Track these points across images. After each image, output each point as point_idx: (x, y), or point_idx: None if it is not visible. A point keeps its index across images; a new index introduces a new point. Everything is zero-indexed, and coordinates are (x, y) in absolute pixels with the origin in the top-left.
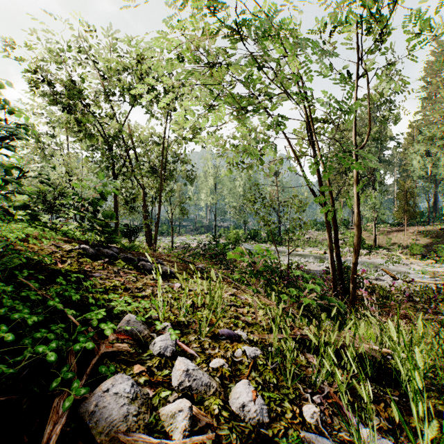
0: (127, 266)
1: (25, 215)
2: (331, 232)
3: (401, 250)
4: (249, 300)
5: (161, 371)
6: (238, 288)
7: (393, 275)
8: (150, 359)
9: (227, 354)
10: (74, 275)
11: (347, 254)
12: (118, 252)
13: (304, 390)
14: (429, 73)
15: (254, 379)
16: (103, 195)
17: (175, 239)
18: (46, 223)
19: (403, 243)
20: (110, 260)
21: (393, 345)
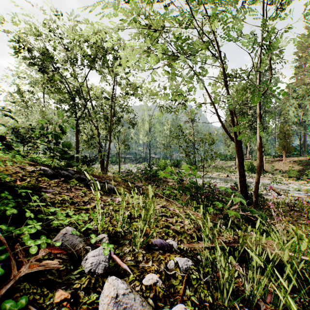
0: (79, 184)
1: (2, 145)
2: (232, 161)
3: (281, 174)
4: (176, 211)
5: (89, 295)
6: (167, 201)
7: (277, 191)
8: (80, 278)
9: (160, 267)
10: (23, 191)
11: None
12: (74, 174)
13: (241, 308)
14: (300, 49)
15: (190, 298)
16: (63, 130)
17: (121, 167)
18: (20, 151)
19: (283, 169)
20: (66, 179)
21: (308, 253)
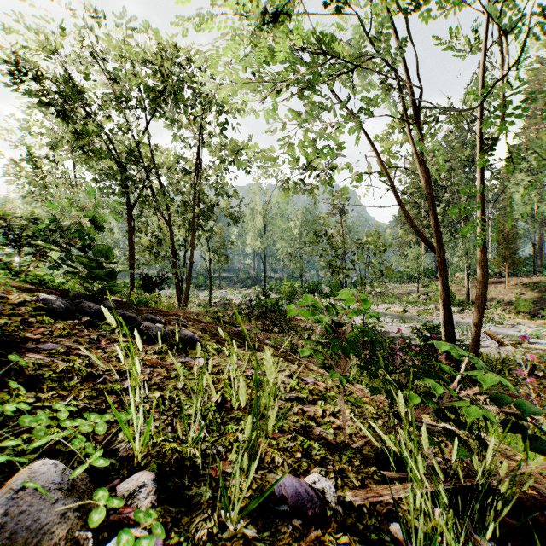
0: (119, 330)
1: None
2: (411, 284)
3: (502, 307)
4: (320, 386)
5: None
6: (299, 362)
7: (498, 339)
8: None
9: None
10: None
11: (433, 312)
12: (116, 308)
13: None
14: (534, 84)
15: None
16: (96, 221)
17: (214, 294)
18: (11, 264)
19: (504, 299)
20: (93, 320)
21: None
